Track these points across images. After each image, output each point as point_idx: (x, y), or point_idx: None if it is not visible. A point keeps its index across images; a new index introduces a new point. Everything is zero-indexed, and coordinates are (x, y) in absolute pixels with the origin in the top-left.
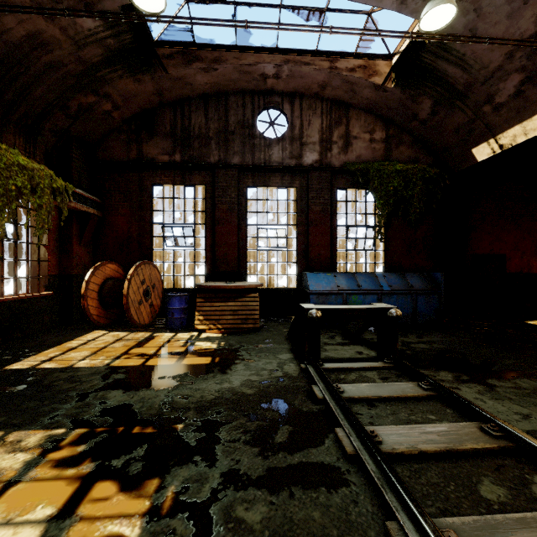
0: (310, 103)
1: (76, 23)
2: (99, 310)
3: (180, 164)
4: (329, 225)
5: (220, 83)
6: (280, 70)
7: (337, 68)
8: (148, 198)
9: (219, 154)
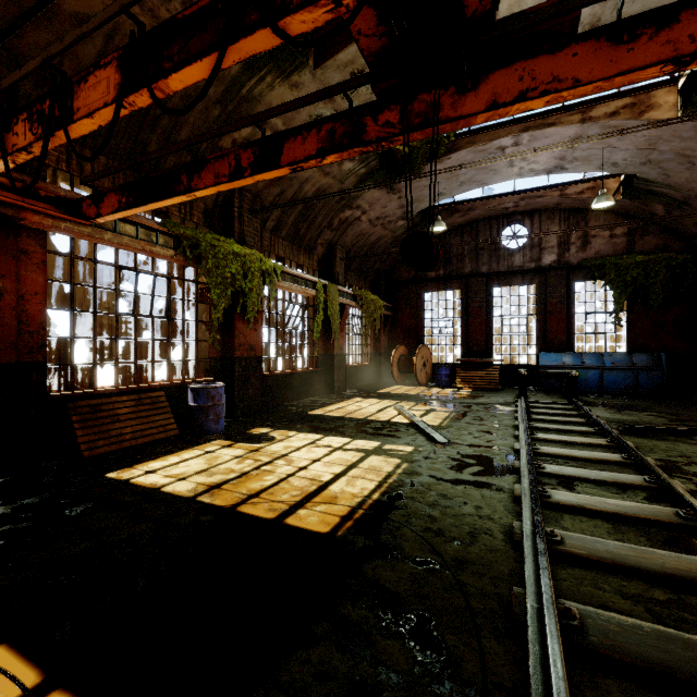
0: (549, 215)
1: (396, 226)
2: (397, 374)
3: (444, 278)
4: (565, 313)
5: (472, 218)
6: (518, 203)
7: (567, 194)
8: (421, 302)
9: (471, 266)
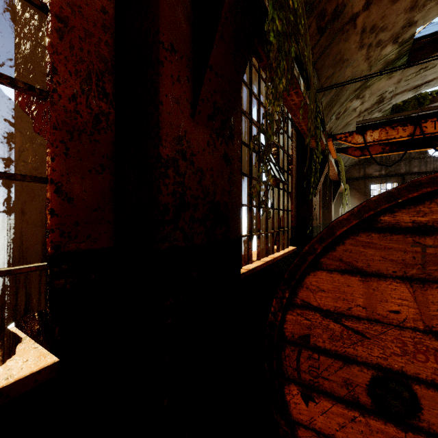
0: None
1: None
2: None
3: (386, 176)
4: None
5: None
6: None
7: None
8: (368, 190)
9: (405, 168)
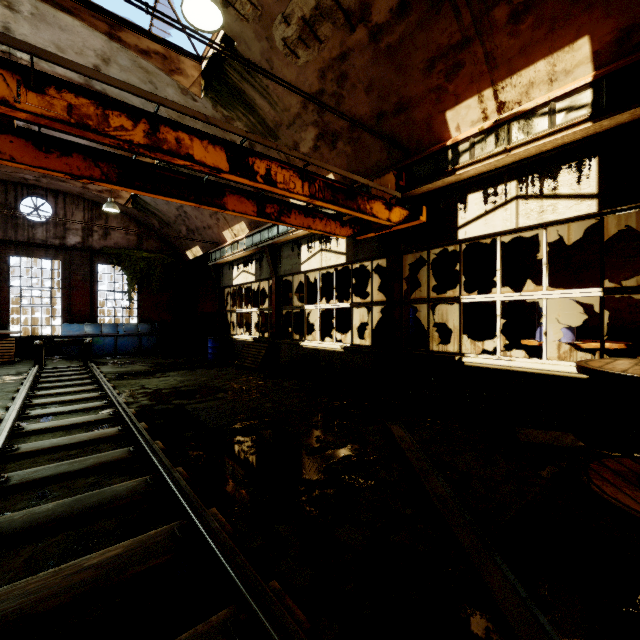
0: (74, 200)
1: None
2: None
3: None
4: (89, 290)
5: None
6: (40, 179)
7: (89, 188)
8: None
9: None
